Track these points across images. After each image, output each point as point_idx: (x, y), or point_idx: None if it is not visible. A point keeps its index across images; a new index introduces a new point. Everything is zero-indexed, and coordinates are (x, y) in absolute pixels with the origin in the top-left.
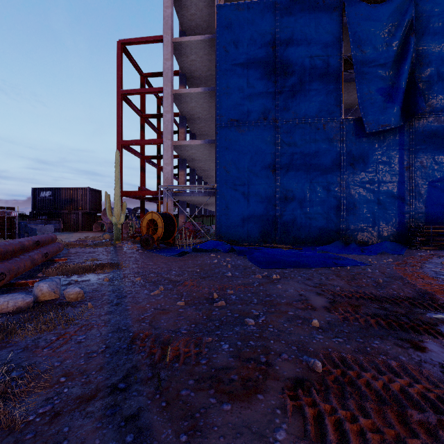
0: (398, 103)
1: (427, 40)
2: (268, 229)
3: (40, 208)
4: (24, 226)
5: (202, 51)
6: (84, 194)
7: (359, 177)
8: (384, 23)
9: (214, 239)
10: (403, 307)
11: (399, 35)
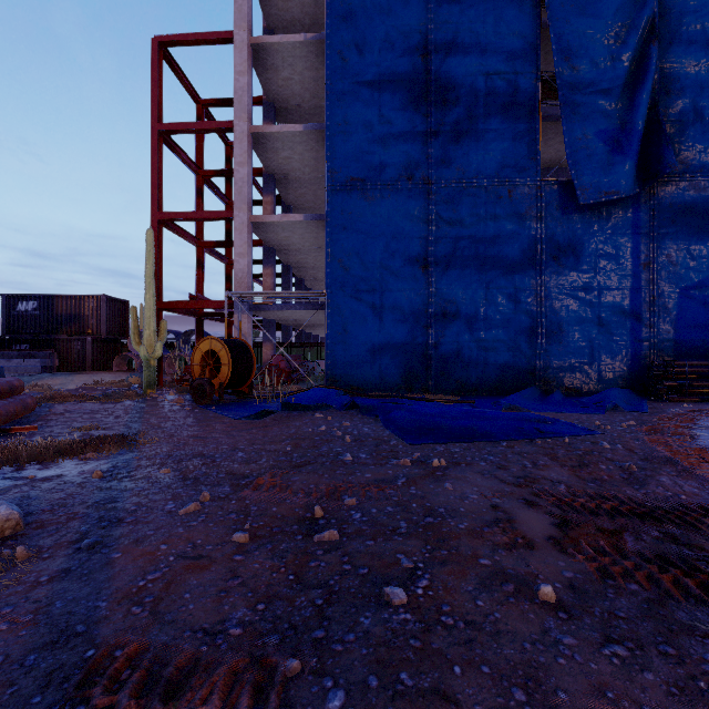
0: (632, 155)
1: (677, 53)
2: (415, 367)
3: (17, 331)
4: None
5: (302, 63)
6: (96, 307)
7: (567, 280)
8: (609, 21)
9: (322, 386)
10: (708, 535)
11: (634, 42)
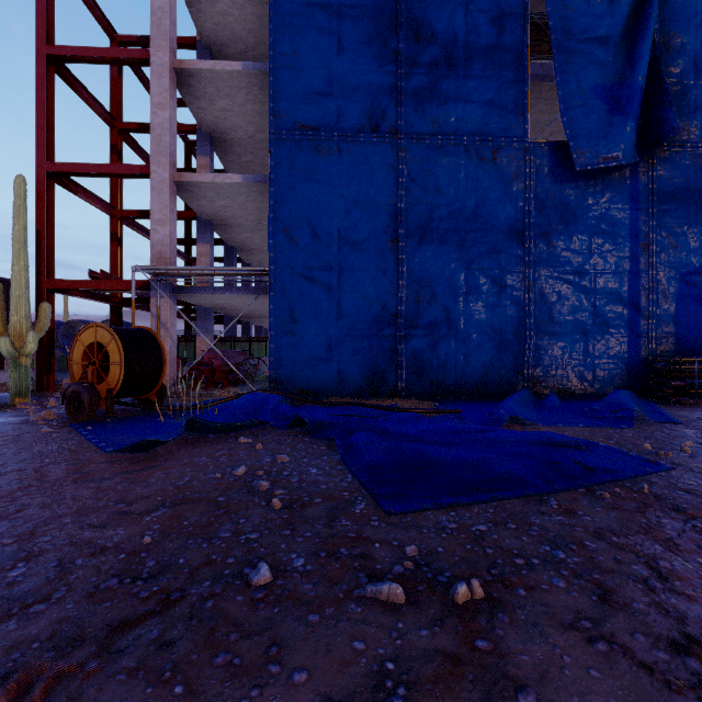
0: (633, 115)
1: (677, 4)
2: (381, 365)
3: None
4: None
5: None
6: None
7: (559, 262)
8: None
9: (261, 391)
10: None
11: None
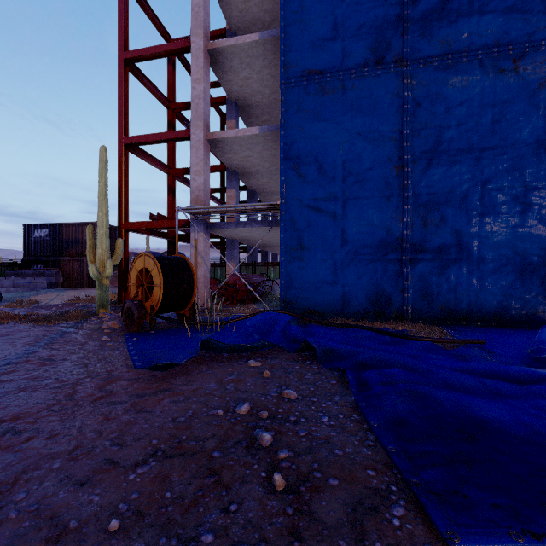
0: None
1: None
2: (385, 288)
3: (34, 253)
4: None
5: None
6: None
7: None
8: None
9: (273, 310)
10: None
11: None
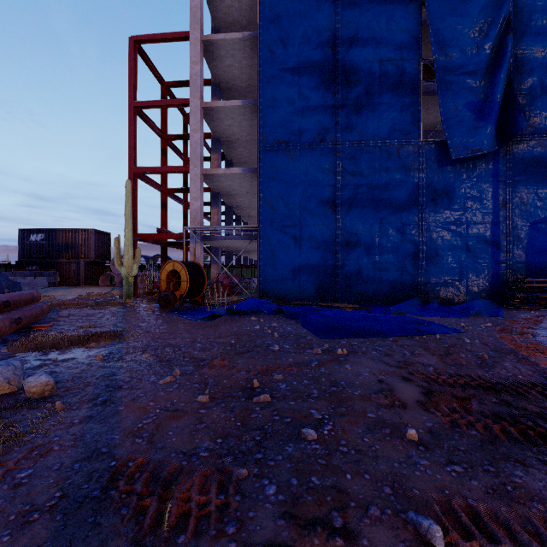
0: (492, 121)
1: (527, 42)
2: (325, 283)
3: (29, 256)
4: (4, 279)
5: (240, 54)
6: (87, 238)
7: (442, 217)
8: (474, 19)
9: (256, 297)
10: (532, 401)
11: (494, 35)
